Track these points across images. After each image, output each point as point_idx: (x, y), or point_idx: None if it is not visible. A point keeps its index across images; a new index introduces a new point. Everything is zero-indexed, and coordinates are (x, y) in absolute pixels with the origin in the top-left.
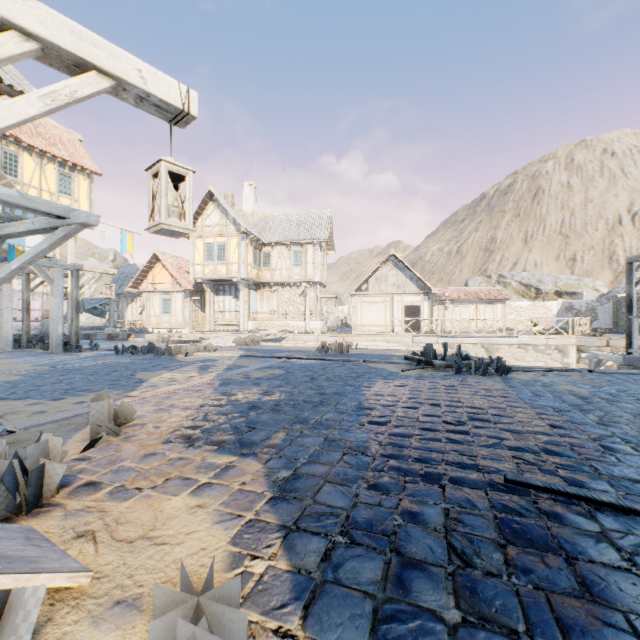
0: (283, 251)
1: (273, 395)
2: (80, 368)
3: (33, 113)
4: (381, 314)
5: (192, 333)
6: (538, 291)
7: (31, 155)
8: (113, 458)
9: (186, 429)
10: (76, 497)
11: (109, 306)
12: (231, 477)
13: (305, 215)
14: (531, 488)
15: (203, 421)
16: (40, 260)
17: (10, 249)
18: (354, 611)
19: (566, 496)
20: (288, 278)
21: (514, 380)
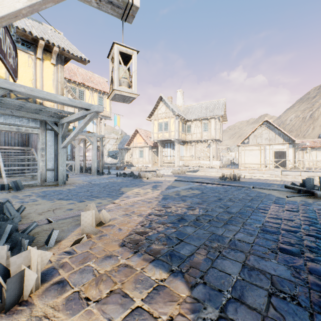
0: (197, 123)
1: (194, 210)
2: (99, 183)
3: (19, 7)
4: (257, 157)
5: (152, 167)
6: None
7: (88, 90)
8: (86, 255)
9: (136, 234)
10: (45, 298)
11: (118, 154)
12: (160, 304)
13: (210, 103)
14: None
15: (148, 228)
16: (88, 134)
17: (73, 128)
18: None
19: None
20: (200, 138)
21: None
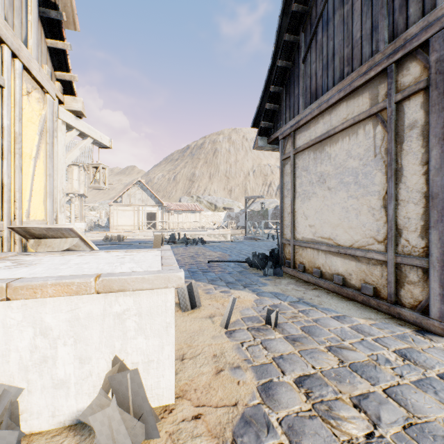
0: None
1: None
2: None
3: (78, 155)
4: (131, 218)
5: None
6: (216, 206)
7: None
8: None
9: None
10: None
11: None
12: None
13: (70, 142)
14: (213, 262)
15: None
16: None
17: None
18: (186, 275)
19: (220, 262)
20: None
21: (207, 245)
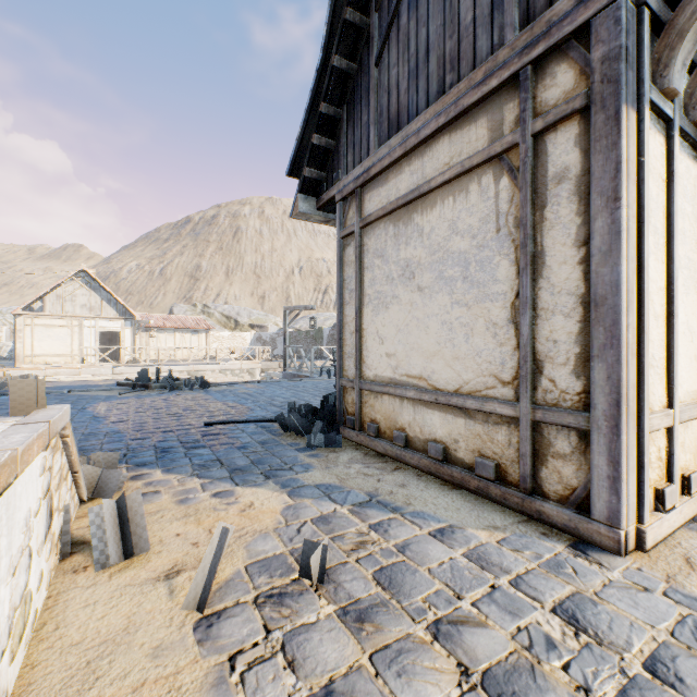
0: None
1: None
2: None
3: None
4: (66, 341)
5: None
6: (237, 323)
7: None
8: None
9: None
10: None
11: None
12: None
13: None
14: (215, 425)
15: None
16: None
17: None
18: (148, 459)
19: (229, 424)
20: None
21: (213, 391)
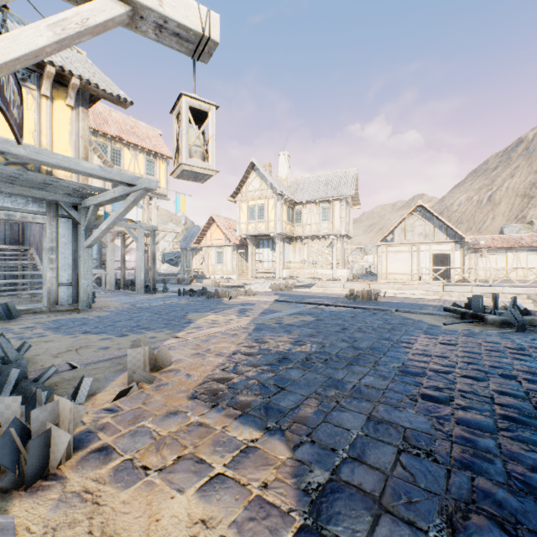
0: (312, 208)
1: (303, 346)
2: (150, 307)
3: (42, 44)
4: (407, 263)
5: (238, 279)
6: None
7: (129, 149)
8: (137, 413)
9: (214, 381)
10: (82, 469)
11: (180, 258)
12: (250, 469)
13: (332, 175)
14: None
15: (232, 373)
16: (129, 224)
17: (105, 215)
18: None
19: None
20: (317, 232)
21: None
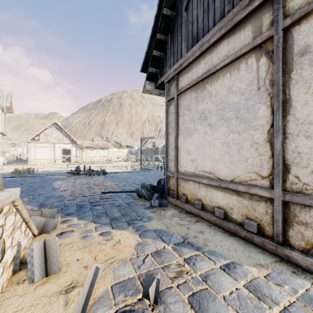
0: None
1: None
2: None
3: None
4: (48, 153)
5: None
6: (121, 145)
7: None
8: None
9: None
10: None
11: None
12: None
13: None
14: (107, 193)
15: None
16: None
17: None
18: (72, 211)
19: (113, 193)
20: None
21: (108, 176)
